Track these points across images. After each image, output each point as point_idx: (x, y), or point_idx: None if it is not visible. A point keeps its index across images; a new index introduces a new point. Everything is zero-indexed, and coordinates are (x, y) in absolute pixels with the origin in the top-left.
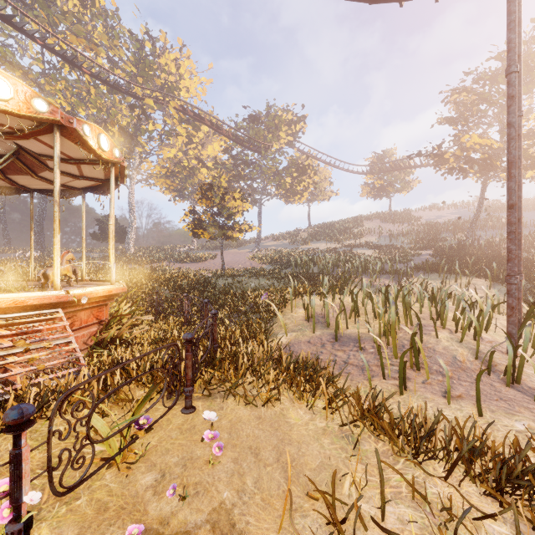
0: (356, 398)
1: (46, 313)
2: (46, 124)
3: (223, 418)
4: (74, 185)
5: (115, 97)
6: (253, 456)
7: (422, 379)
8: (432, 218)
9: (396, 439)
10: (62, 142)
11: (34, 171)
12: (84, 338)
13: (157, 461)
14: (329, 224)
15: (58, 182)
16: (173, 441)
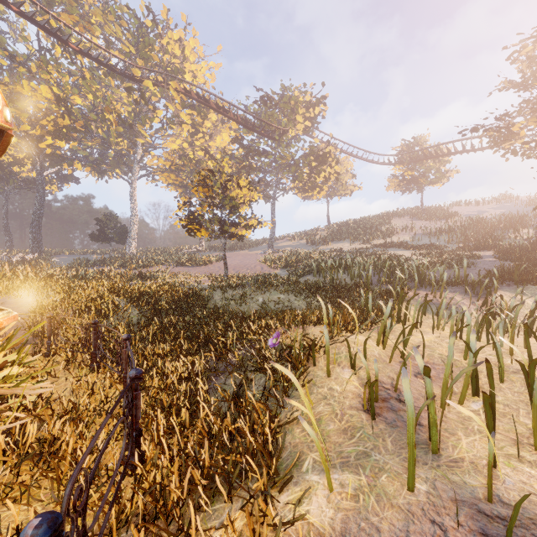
0: None
1: None
2: None
3: None
4: None
5: (111, 80)
6: None
7: None
8: (472, 214)
9: None
10: None
11: None
12: None
13: None
14: (351, 222)
15: None
16: None
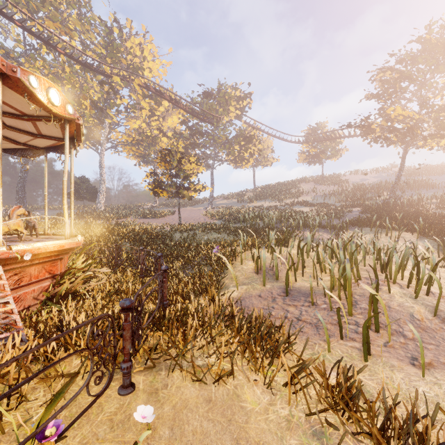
0: (325, 379)
1: None
2: None
3: (166, 402)
4: (36, 145)
5: (87, 74)
6: None
7: (383, 340)
8: (358, 181)
9: None
10: (10, 95)
11: None
12: (35, 294)
13: None
14: (271, 186)
15: None
16: (98, 444)
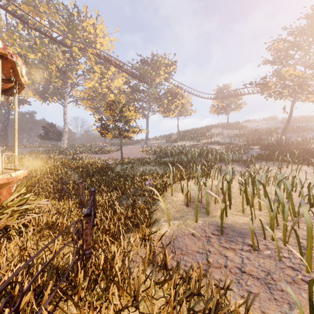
0: None
1: None
2: None
3: None
4: None
5: (53, 45)
6: None
7: None
8: (253, 127)
9: None
10: None
11: None
12: None
13: None
14: (190, 130)
15: None
16: None
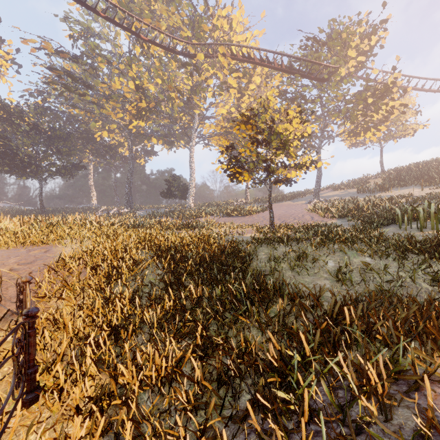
0: None
1: None
2: None
3: None
4: None
5: (172, 62)
6: None
7: None
8: None
9: None
10: None
11: None
12: None
13: None
14: (413, 166)
15: None
16: None
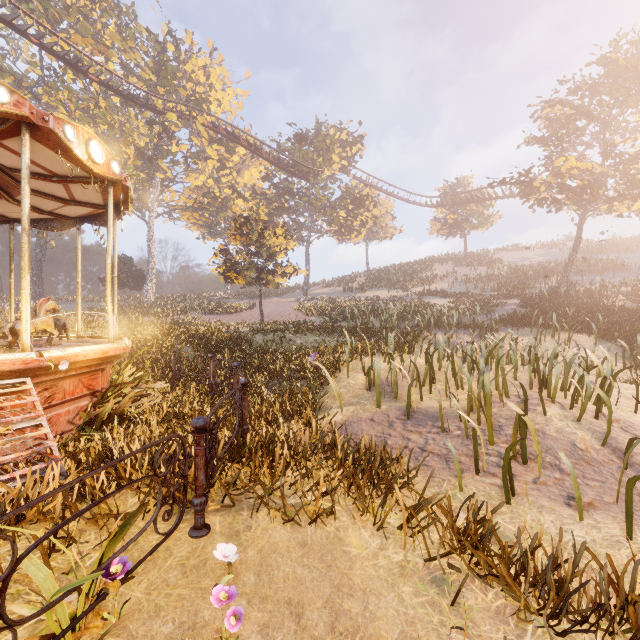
0: (449, 516)
1: (7, 384)
2: (10, 123)
3: (250, 545)
4: (66, 214)
5: (130, 111)
6: (293, 620)
7: (532, 476)
8: (516, 260)
9: (518, 590)
10: (37, 150)
11: (10, 194)
12: (70, 416)
13: (138, 633)
14: (392, 267)
15: (27, 203)
16: (169, 591)
